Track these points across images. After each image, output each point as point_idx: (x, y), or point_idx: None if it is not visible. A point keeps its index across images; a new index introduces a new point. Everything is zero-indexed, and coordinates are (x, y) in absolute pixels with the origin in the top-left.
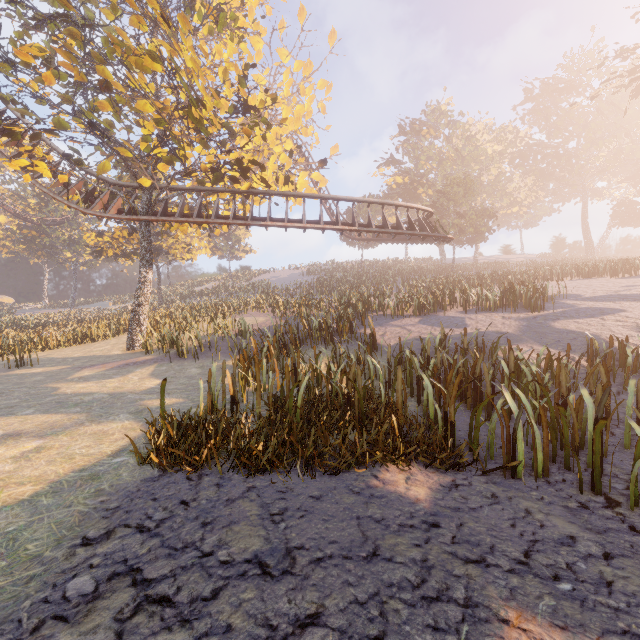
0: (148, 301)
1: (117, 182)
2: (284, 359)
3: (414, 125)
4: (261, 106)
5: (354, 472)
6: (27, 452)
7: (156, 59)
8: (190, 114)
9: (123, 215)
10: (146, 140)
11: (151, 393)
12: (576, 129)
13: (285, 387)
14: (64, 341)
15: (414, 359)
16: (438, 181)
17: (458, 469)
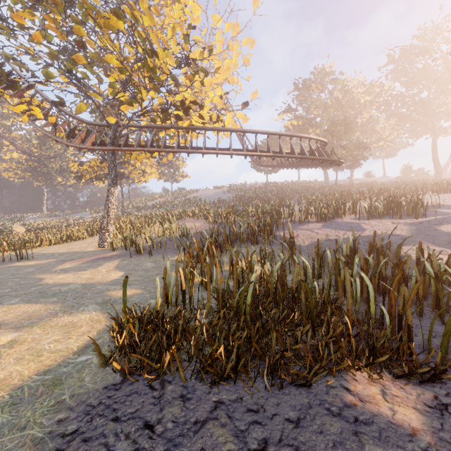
0: (114, 211)
1: (91, 122)
2: (219, 256)
3: (306, 82)
4: (200, 57)
5: (321, 381)
6: (0, 346)
7: (119, 17)
8: (146, 64)
9: (95, 146)
10: (112, 86)
11: (115, 284)
12: (427, 83)
13: (224, 280)
14: (54, 240)
15: (337, 258)
16: (323, 123)
17: (433, 381)
